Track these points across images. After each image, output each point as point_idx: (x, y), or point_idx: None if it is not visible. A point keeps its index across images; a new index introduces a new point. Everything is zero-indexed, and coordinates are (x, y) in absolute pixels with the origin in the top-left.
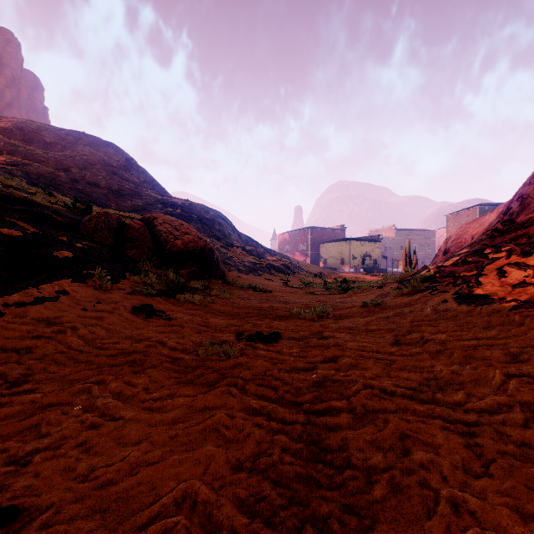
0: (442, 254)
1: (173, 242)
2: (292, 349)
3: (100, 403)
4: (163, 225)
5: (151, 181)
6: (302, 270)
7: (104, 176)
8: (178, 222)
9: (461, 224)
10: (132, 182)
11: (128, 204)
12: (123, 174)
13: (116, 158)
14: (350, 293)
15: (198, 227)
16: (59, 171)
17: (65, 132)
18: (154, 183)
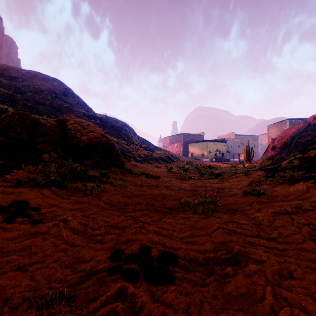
0: (271, 150)
1: (79, 137)
2: (204, 315)
3: None
4: (73, 125)
5: (82, 103)
6: (178, 160)
7: (49, 98)
8: (86, 123)
9: (277, 131)
10: (69, 103)
11: (64, 116)
12: (63, 98)
13: (59, 88)
14: (221, 178)
15: (110, 131)
16: (17, 94)
17: (26, 71)
18: (84, 104)
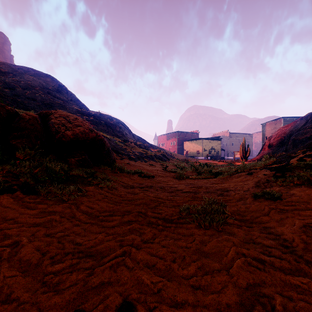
0: (268, 147)
1: (64, 132)
2: None
3: None
4: (57, 118)
5: (76, 100)
6: (173, 158)
7: (41, 94)
8: (73, 116)
9: (271, 129)
10: (62, 99)
11: None
12: (55, 94)
13: (52, 84)
14: (221, 178)
15: (104, 129)
16: (5, 89)
17: (18, 67)
18: (78, 101)
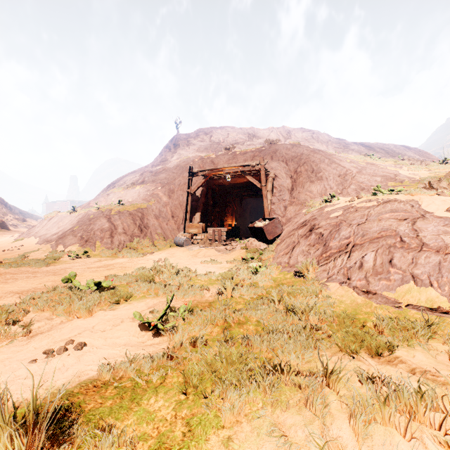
0: None
1: None
2: None
3: (4, 235)
4: None
5: None
6: None
7: None
8: None
9: None
10: None
11: None
12: None
13: None
14: None
15: None
16: None
17: None
18: None
